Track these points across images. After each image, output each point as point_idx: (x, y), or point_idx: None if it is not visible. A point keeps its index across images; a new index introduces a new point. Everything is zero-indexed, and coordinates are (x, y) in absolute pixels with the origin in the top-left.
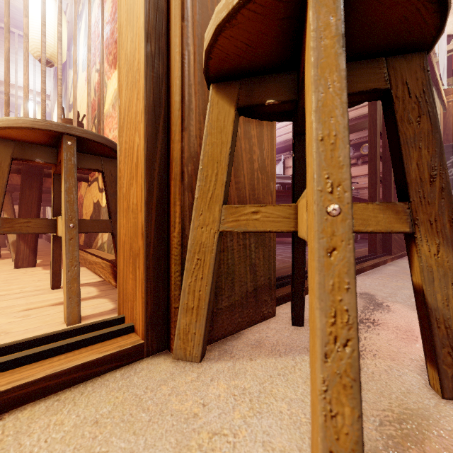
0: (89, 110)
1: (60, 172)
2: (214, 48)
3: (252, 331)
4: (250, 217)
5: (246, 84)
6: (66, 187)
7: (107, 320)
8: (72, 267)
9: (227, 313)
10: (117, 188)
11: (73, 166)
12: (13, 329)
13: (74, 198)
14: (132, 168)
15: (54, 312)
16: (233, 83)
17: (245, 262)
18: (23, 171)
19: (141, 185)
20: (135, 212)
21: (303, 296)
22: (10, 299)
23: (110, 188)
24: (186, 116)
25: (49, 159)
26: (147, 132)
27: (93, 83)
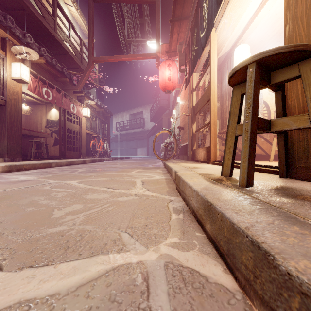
0: None
1: None
2: None
3: None
4: None
5: None
6: None
7: None
8: None
9: (304, 170)
10: None
11: None
12: None
13: None
14: None
15: None
16: None
17: None
18: None
19: None
20: None
21: None
22: None
23: None
24: (286, 94)
25: None
26: None
27: None
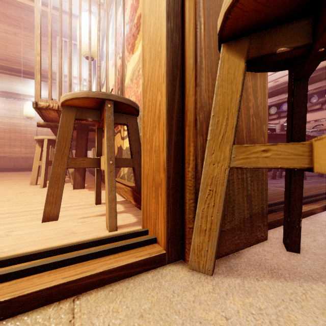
0: (116, 84)
1: (101, 126)
2: (234, 8)
3: (249, 252)
4: (260, 155)
5: (256, 38)
6: (107, 136)
7: (136, 231)
8: (111, 191)
9: (229, 235)
10: (136, 136)
11: (111, 121)
12: (77, 231)
13: (112, 143)
14: (155, 119)
15: (99, 221)
16: (243, 40)
17: (243, 193)
18: (77, 128)
19: (163, 132)
20: (157, 152)
21: (299, 226)
22: (73, 210)
23: (131, 136)
24: (198, 74)
25: (95, 118)
26: (168, 90)
27: (117, 66)
